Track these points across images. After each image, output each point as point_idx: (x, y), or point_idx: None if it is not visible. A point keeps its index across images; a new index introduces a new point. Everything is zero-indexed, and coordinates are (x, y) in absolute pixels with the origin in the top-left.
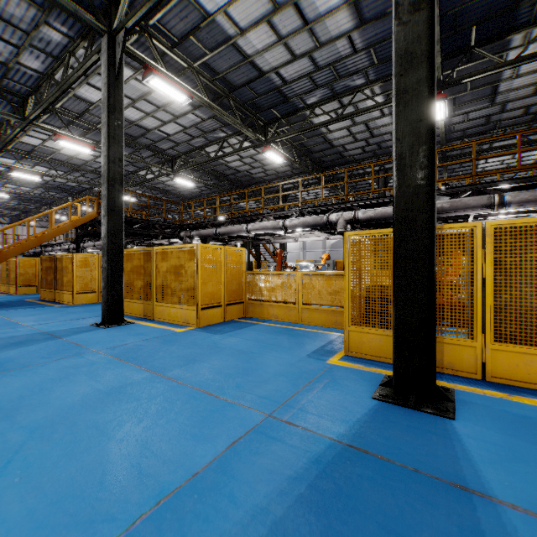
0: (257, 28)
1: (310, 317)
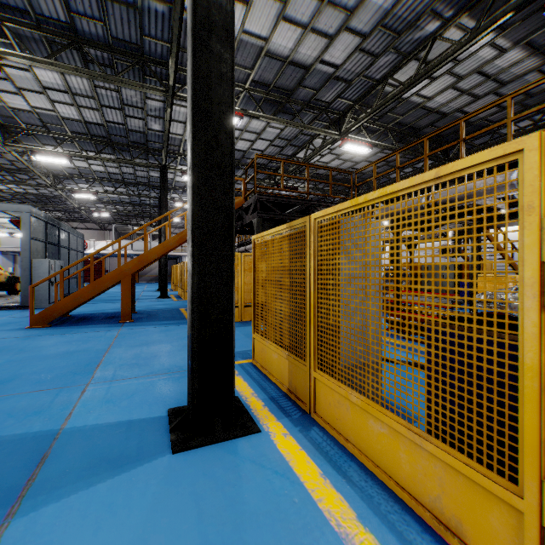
0: None
1: None
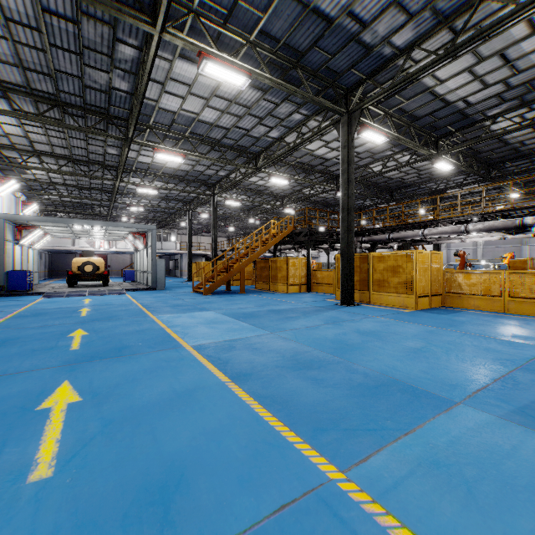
0: (456, 76)
1: (517, 308)
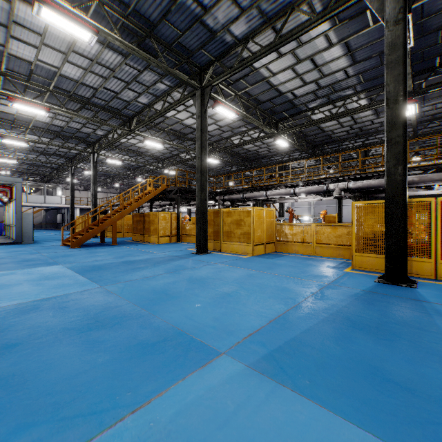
0: (283, 72)
1: (321, 251)
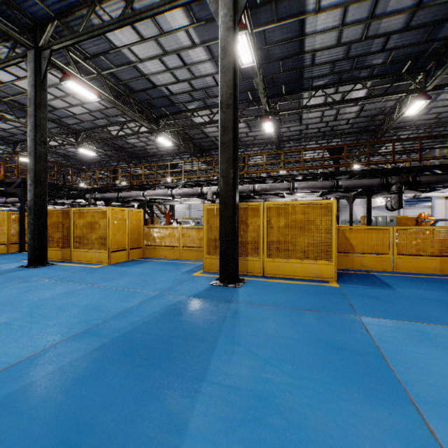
0: (151, 60)
1: (187, 255)
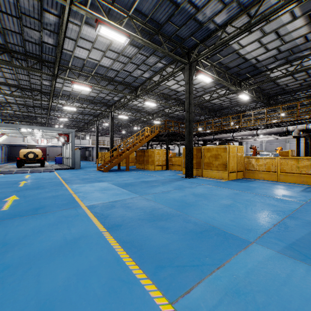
0: (251, 44)
1: (285, 178)
